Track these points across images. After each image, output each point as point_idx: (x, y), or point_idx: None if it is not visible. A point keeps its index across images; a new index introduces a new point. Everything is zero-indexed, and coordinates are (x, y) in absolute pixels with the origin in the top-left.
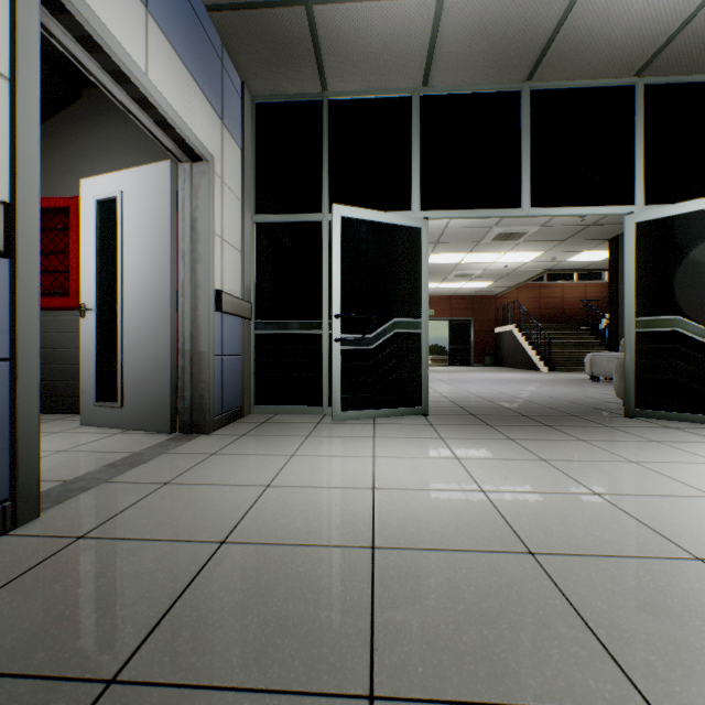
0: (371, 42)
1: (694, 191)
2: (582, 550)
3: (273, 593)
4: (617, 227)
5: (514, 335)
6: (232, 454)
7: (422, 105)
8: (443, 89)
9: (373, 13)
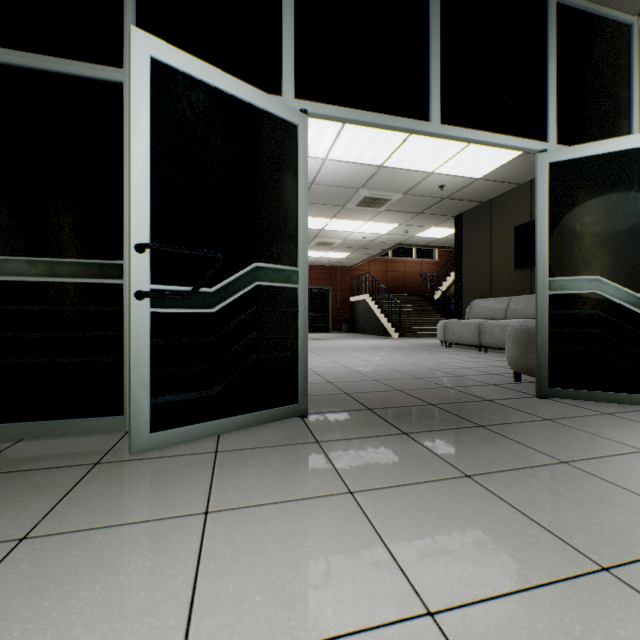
0: None
1: (598, 137)
2: None
3: None
4: (465, 204)
5: (368, 304)
6: None
7: None
8: None
9: None
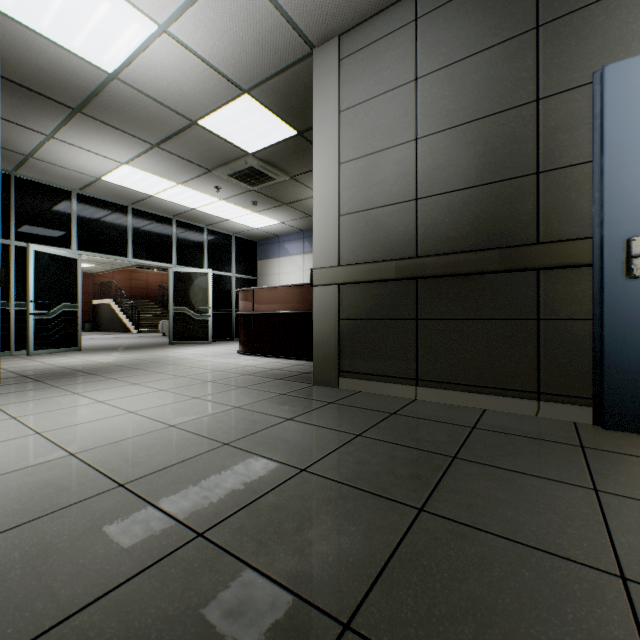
0: (58, 173)
1: (193, 263)
2: (149, 358)
3: (91, 366)
4: None
5: (113, 307)
6: (6, 364)
7: (79, 198)
8: (91, 194)
9: (64, 170)
